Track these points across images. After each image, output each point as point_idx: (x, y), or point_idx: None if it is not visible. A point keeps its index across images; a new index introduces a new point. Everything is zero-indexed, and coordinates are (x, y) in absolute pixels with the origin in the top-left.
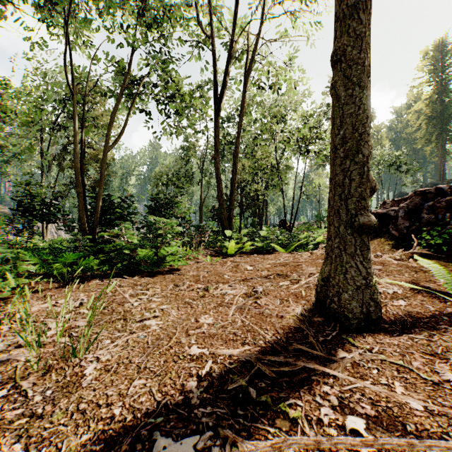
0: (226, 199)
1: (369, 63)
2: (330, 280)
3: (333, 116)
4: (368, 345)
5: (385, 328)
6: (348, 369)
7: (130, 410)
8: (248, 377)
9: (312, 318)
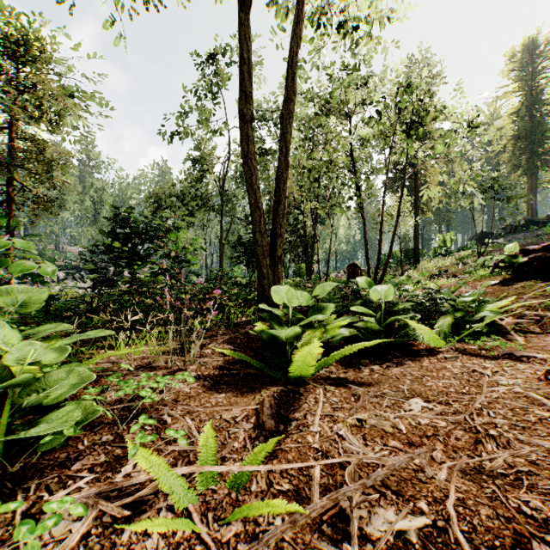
0: None
1: None
2: None
3: None
4: None
5: None
6: None
7: None
8: None
9: None
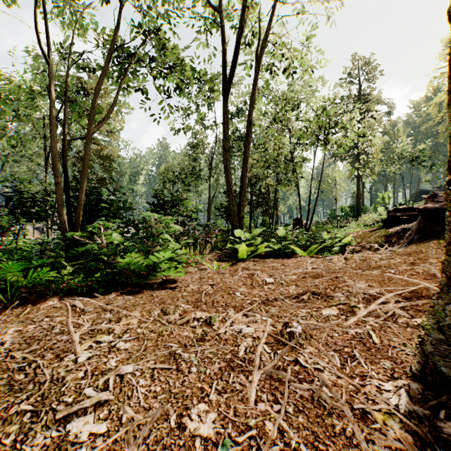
0: (235, 195)
1: None
2: None
3: None
4: None
5: None
6: None
7: None
8: None
9: (436, 425)
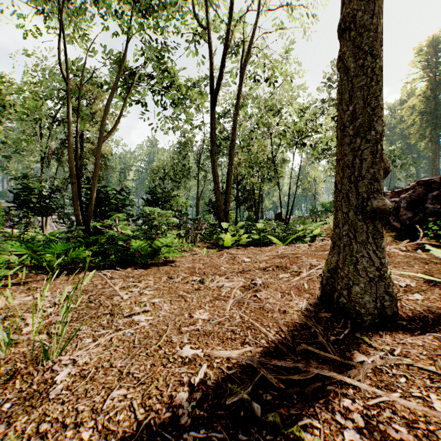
0: (222, 192)
1: (382, 31)
2: (338, 271)
3: (341, 92)
4: (388, 346)
5: (403, 325)
6: (369, 377)
7: (102, 434)
8: (251, 388)
9: (318, 314)
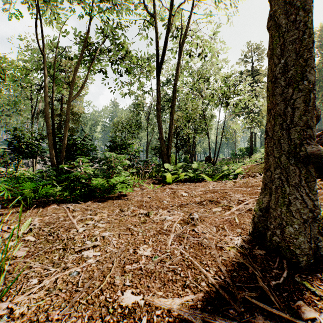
0: (165, 140)
1: None
2: (271, 211)
3: (272, 47)
4: None
5: None
6: None
7: None
8: None
9: (253, 251)
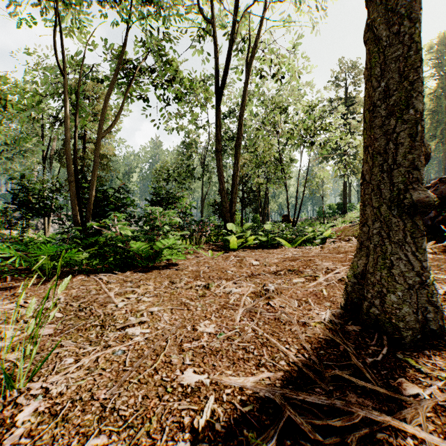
0: (228, 193)
1: None
2: (368, 276)
3: (370, 66)
4: (442, 372)
5: None
6: (430, 418)
7: None
8: (276, 438)
9: (345, 327)
